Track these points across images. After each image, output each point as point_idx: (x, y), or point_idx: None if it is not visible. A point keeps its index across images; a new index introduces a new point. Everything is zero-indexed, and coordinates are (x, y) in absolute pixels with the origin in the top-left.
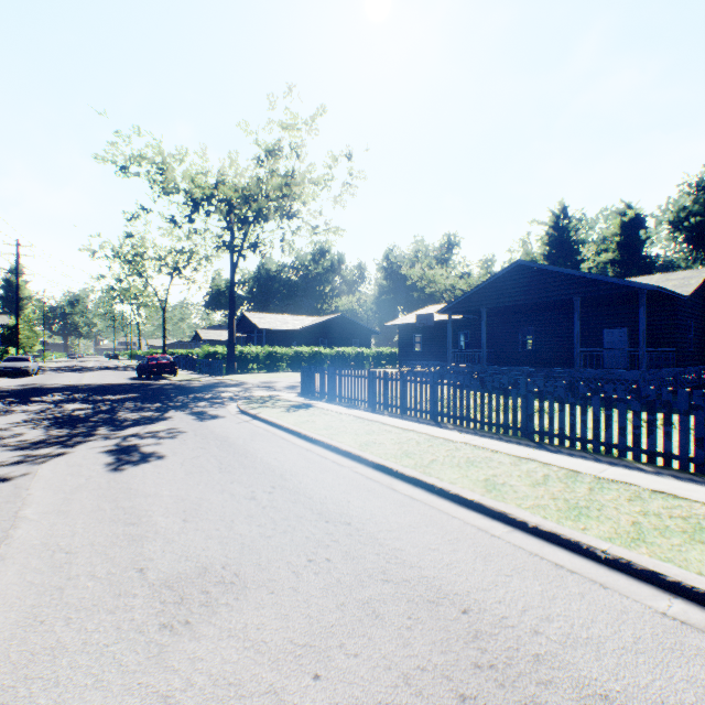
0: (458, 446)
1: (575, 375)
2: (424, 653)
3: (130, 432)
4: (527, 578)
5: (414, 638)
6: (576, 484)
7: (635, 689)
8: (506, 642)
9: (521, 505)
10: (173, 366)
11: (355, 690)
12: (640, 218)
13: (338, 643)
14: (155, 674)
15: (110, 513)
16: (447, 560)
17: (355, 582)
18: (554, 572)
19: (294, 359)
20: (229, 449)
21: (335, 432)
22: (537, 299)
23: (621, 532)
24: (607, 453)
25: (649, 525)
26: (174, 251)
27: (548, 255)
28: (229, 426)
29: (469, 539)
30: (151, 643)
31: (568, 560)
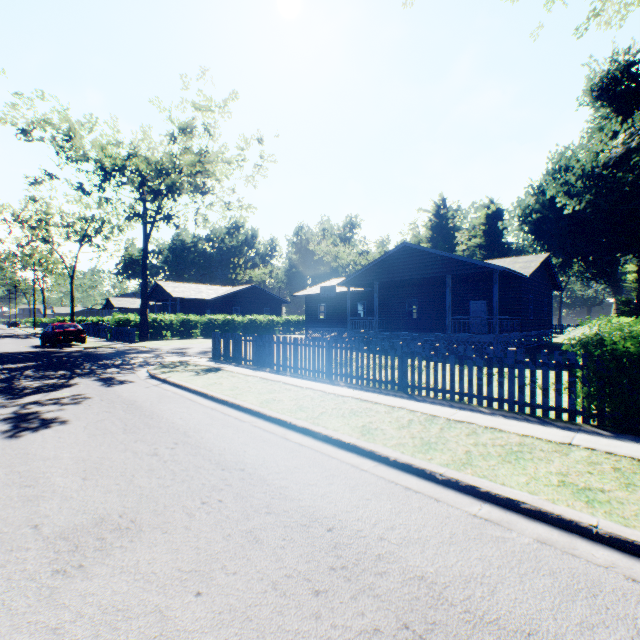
0: (346, 400)
1: (447, 338)
2: (292, 564)
3: (30, 400)
4: (382, 500)
5: (286, 554)
6: (432, 425)
7: (443, 569)
8: (357, 548)
9: (387, 444)
10: (81, 333)
11: (230, 599)
12: (500, 212)
13: (221, 566)
14: (46, 612)
15: (4, 478)
16: (322, 492)
17: (242, 516)
18: (404, 493)
19: (208, 326)
20: (136, 412)
21: (240, 392)
22: (418, 275)
23: (456, 459)
24: (460, 400)
25: (477, 453)
26: (83, 219)
27: (431, 238)
28: (138, 391)
29: (343, 474)
30: (43, 588)
31: (416, 483)
